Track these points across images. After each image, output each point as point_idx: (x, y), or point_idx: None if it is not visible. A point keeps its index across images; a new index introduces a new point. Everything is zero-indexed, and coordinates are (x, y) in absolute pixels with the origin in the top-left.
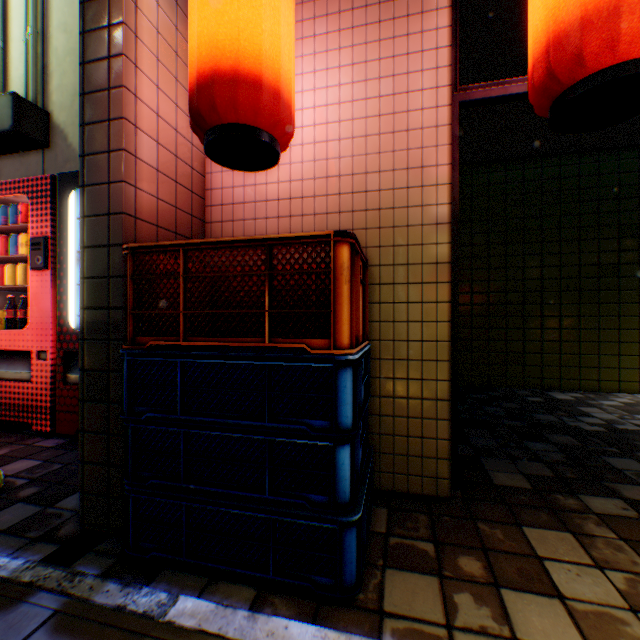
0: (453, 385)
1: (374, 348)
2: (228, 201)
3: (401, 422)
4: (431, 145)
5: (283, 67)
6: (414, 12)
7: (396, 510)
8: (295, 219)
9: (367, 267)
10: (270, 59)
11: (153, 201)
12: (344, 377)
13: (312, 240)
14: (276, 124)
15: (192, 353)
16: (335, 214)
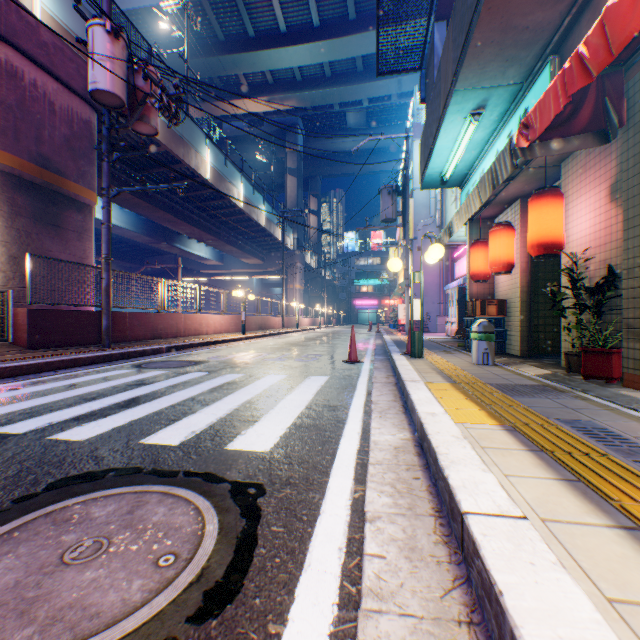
0: (527, 329)
1: (511, 319)
2: (496, 283)
3: (514, 337)
4: (517, 268)
5: (479, 268)
6: (515, 234)
7: (506, 355)
8: (503, 287)
9: (503, 300)
10: (476, 269)
11: (475, 290)
12: (474, 320)
13: (473, 300)
14: (479, 278)
15: (466, 317)
16: (507, 286)
